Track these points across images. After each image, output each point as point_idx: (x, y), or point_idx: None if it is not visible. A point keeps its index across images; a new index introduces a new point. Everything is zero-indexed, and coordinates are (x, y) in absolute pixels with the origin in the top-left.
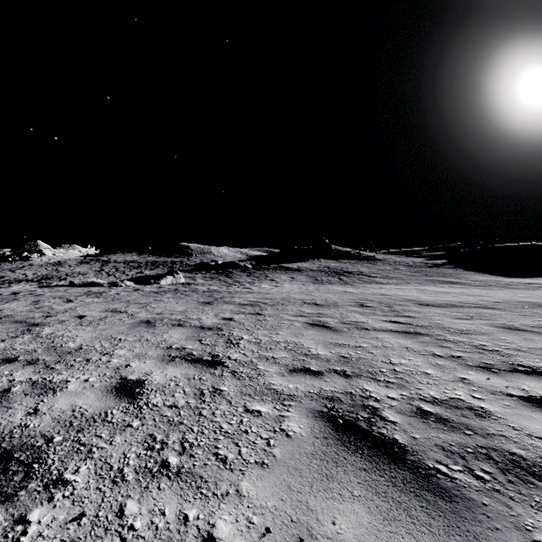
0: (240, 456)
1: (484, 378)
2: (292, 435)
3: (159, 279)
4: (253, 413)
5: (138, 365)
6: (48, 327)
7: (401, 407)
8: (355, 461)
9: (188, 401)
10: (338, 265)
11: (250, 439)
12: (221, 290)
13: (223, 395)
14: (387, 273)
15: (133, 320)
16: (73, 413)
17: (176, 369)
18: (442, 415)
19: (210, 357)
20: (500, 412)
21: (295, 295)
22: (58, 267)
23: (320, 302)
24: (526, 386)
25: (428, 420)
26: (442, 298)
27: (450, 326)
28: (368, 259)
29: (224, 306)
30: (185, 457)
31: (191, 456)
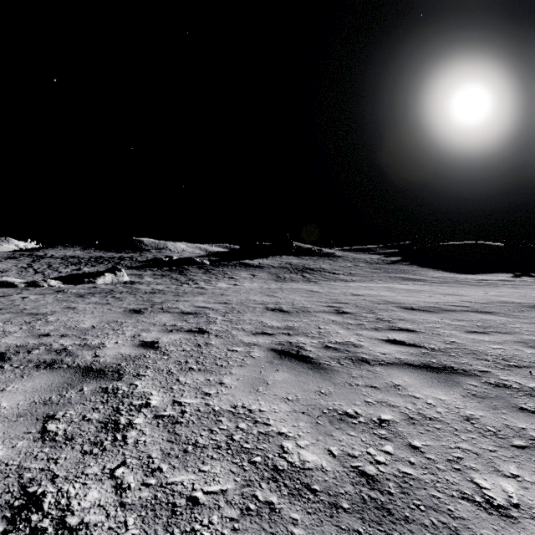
0: None
1: None
2: None
3: (95, 278)
4: None
5: None
6: None
7: None
8: None
9: None
10: (300, 262)
11: None
12: (168, 290)
13: None
14: (349, 269)
15: None
16: None
17: None
18: None
19: (3, 521)
20: None
21: (256, 297)
22: None
23: (286, 307)
24: None
25: None
26: (420, 298)
27: (477, 349)
28: (329, 256)
29: (158, 316)
30: None
31: None
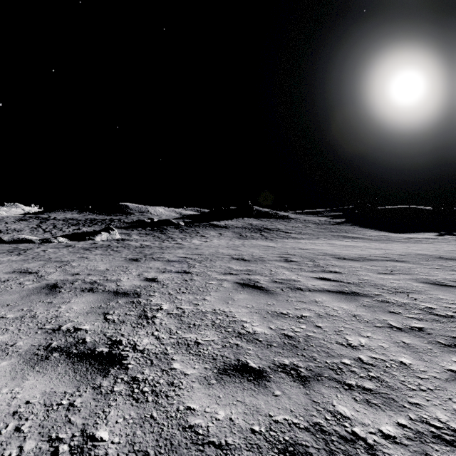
0: None
1: None
2: None
3: (94, 236)
4: None
5: None
6: None
7: None
8: None
9: None
10: (259, 223)
11: None
12: (153, 245)
13: None
14: (300, 229)
15: (36, 284)
16: None
17: (40, 381)
18: None
19: (107, 348)
20: None
21: (223, 251)
22: None
23: (247, 257)
24: None
25: None
26: (353, 252)
27: (380, 283)
28: (284, 218)
29: (151, 263)
30: None
31: None
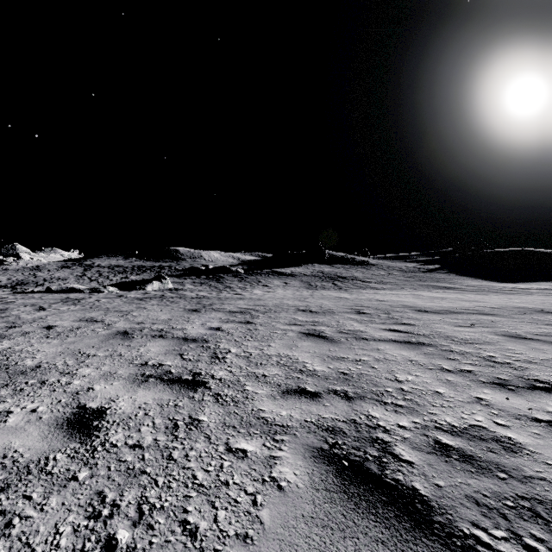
0: (215, 525)
1: (503, 397)
2: (285, 487)
3: (145, 285)
4: (237, 454)
5: (103, 388)
6: (8, 340)
7: (416, 440)
8: (368, 528)
9: (156, 438)
10: (332, 270)
11: (230, 496)
12: (211, 296)
13: (201, 428)
14: (381, 278)
15: (108, 331)
16: (2, 461)
17: (148, 393)
18: (466, 450)
19: (190, 376)
20: (532, 443)
21: (289, 302)
22: (35, 271)
23: (315, 309)
24: (551, 407)
25: (451, 458)
26: (439, 304)
27: (452, 335)
28: (362, 264)
29: (213, 313)
30: (140, 530)
31: (149, 528)
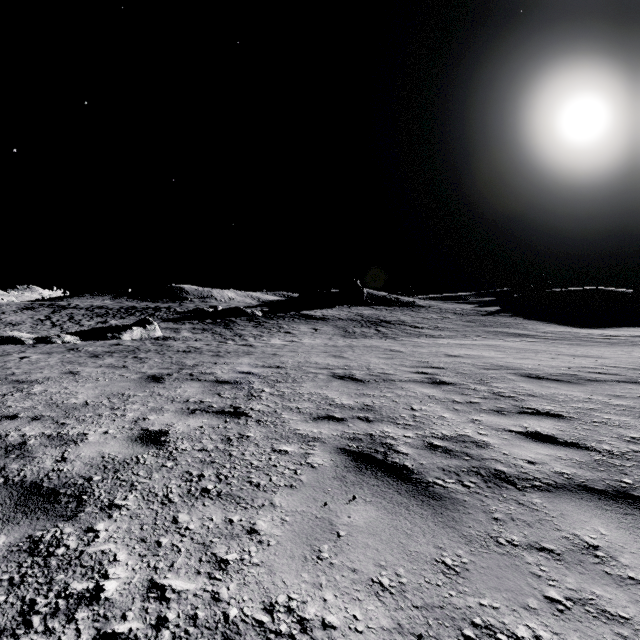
0: None
1: None
2: None
3: (121, 332)
4: None
5: None
6: None
7: None
8: None
9: None
10: (373, 313)
11: None
12: (206, 348)
13: None
14: (435, 322)
15: None
16: None
17: None
18: None
19: None
20: None
21: (318, 359)
22: None
23: (360, 374)
24: None
25: None
26: (542, 362)
27: None
28: (409, 305)
29: (182, 386)
30: None
31: None
